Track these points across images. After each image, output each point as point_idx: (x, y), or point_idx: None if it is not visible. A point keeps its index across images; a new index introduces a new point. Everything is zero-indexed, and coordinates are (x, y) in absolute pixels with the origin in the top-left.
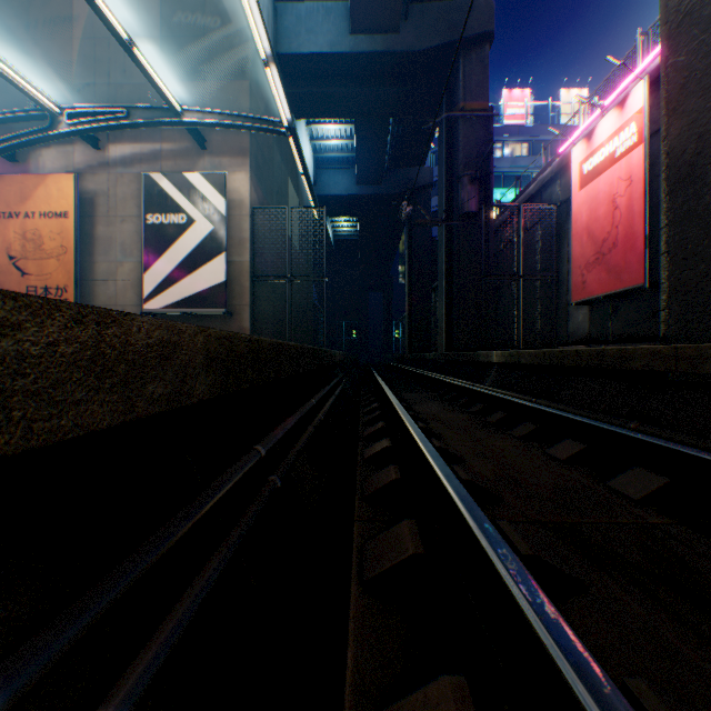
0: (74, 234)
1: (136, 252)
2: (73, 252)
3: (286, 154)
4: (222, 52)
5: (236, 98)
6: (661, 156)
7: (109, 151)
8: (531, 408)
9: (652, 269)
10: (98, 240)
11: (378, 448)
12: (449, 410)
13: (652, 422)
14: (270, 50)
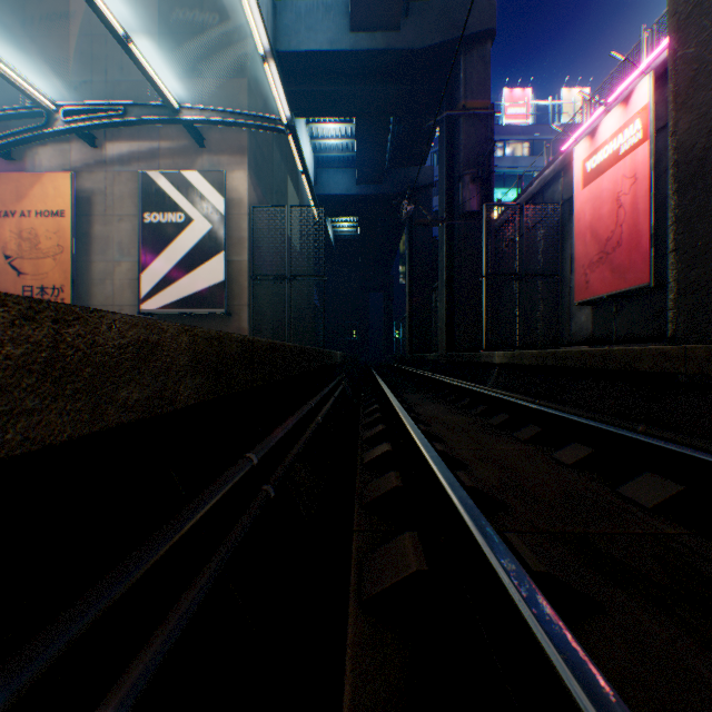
0: (71, 234)
1: (133, 252)
2: (70, 252)
3: (285, 153)
4: (221, 49)
5: (234, 95)
6: (669, 151)
7: (106, 149)
8: (535, 410)
9: (657, 268)
10: (95, 239)
11: (378, 452)
12: (451, 412)
13: (661, 425)
14: (269, 45)
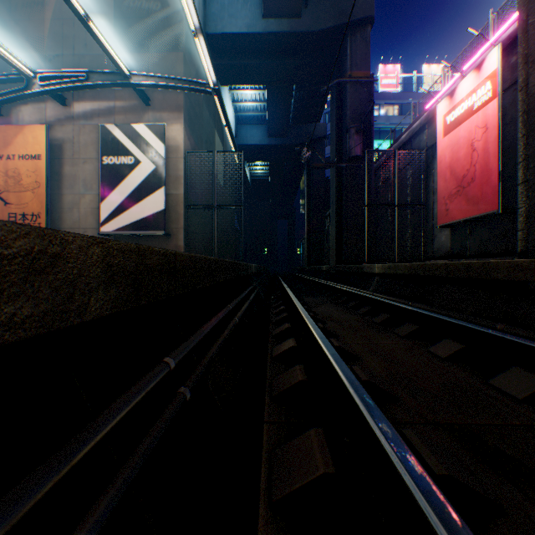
0: (46, 172)
1: (95, 187)
2: (45, 186)
3: (213, 112)
4: (162, 30)
5: (173, 66)
6: (519, 102)
7: (74, 107)
8: (411, 311)
9: (503, 199)
10: (65, 177)
11: (285, 347)
12: (342, 311)
13: (515, 324)
14: (198, 23)
